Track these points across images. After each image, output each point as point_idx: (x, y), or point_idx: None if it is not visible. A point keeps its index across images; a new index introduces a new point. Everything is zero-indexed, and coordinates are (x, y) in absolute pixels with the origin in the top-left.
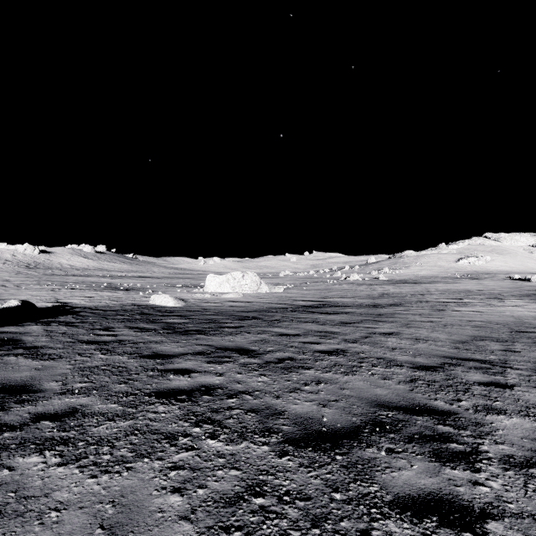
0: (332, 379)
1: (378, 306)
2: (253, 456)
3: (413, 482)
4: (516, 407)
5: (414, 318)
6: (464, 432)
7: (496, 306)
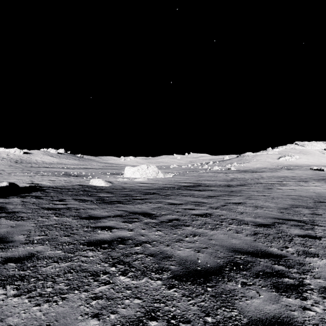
0: (203, 233)
1: (231, 186)
2: (150, 288)
3: (261, 308)
4: (324, 252)
5: (254, 193)
6: (292, 270)
7: (303, 186)
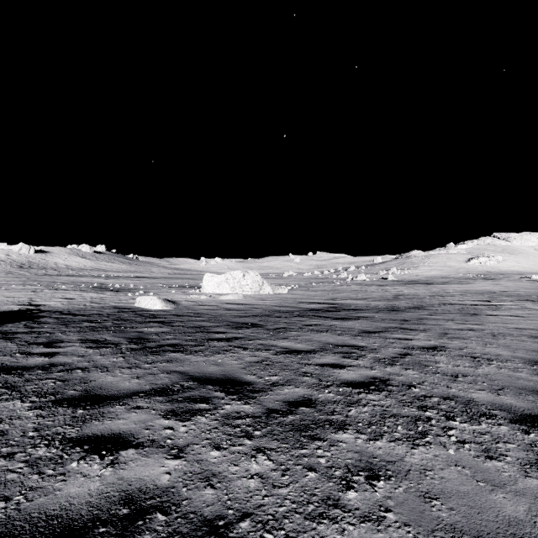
0: (395, 462)
1: (398, 309)
2: None
3: None
4: None
5: (449, 325)
6: None
7: (534, 310)
